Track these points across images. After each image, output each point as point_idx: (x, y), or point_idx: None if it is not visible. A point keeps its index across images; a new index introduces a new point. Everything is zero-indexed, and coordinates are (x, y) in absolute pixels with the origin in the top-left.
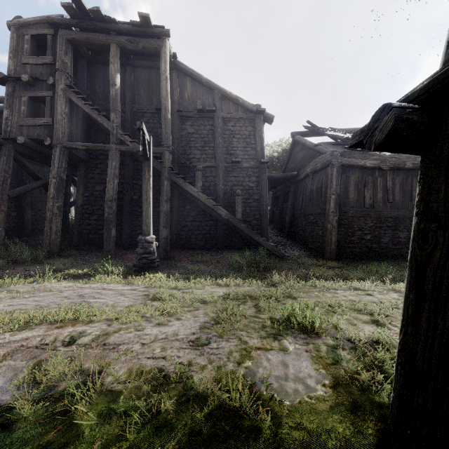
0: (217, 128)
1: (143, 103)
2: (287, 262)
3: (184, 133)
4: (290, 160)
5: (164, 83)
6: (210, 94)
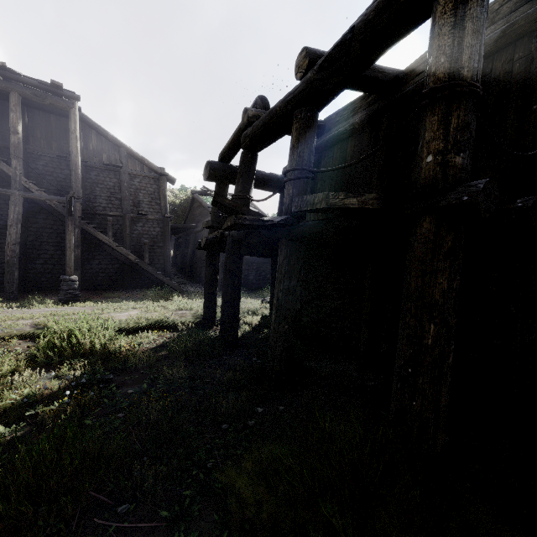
0: (124, 182)
1: (40, 146)
2: (185, 295)
3: (89, 182)
4: (191, 212)
5: (74, 141)
6: (117, 150)
